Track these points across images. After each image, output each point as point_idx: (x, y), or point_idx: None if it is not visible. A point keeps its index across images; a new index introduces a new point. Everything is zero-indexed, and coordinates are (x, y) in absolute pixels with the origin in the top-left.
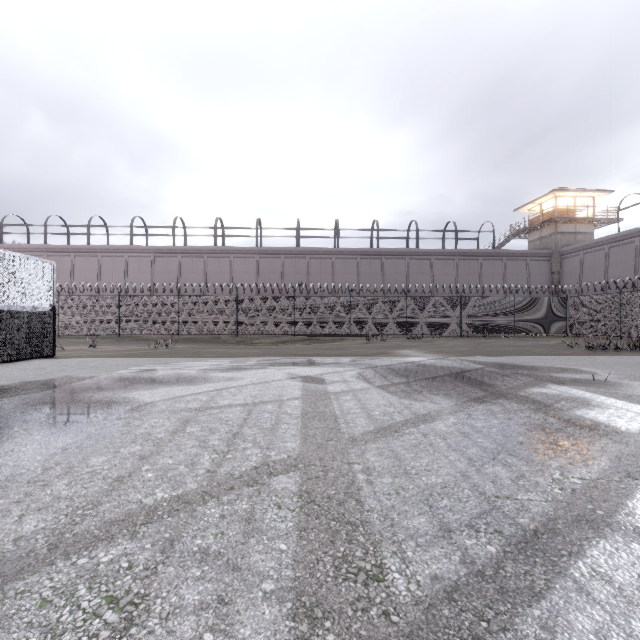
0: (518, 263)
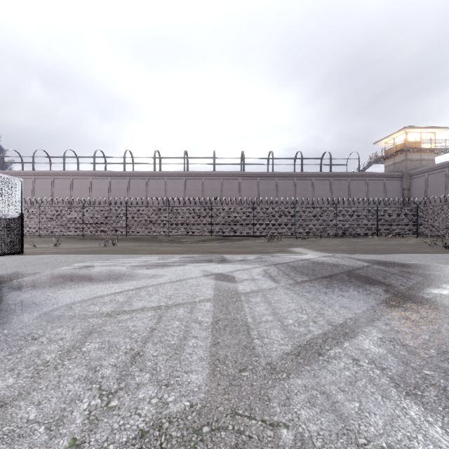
0: (377, 182)
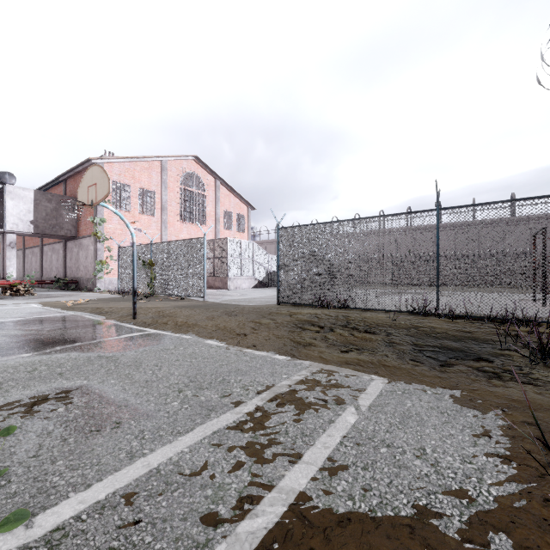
0: None
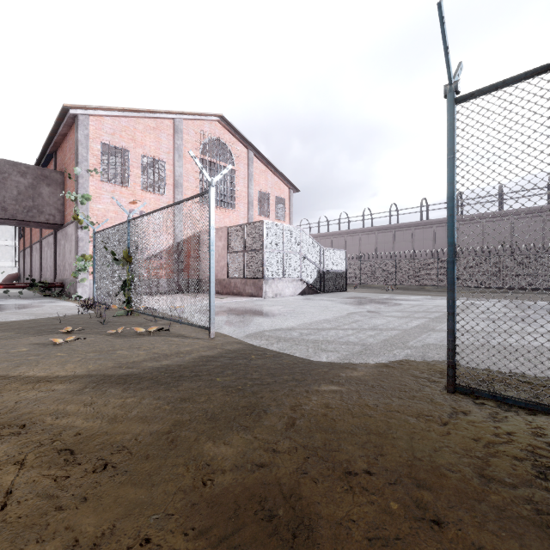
0: None
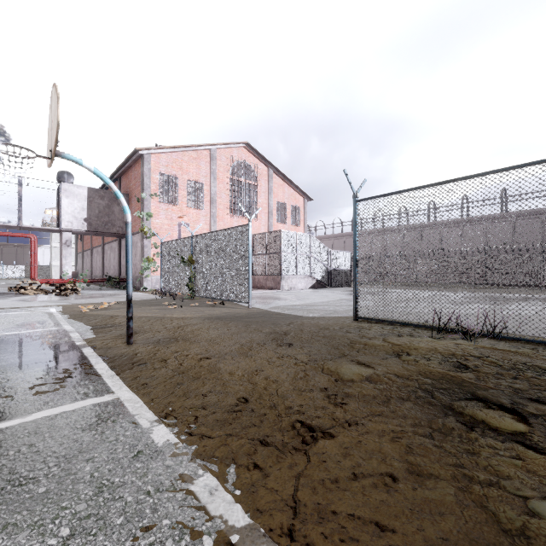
0: None
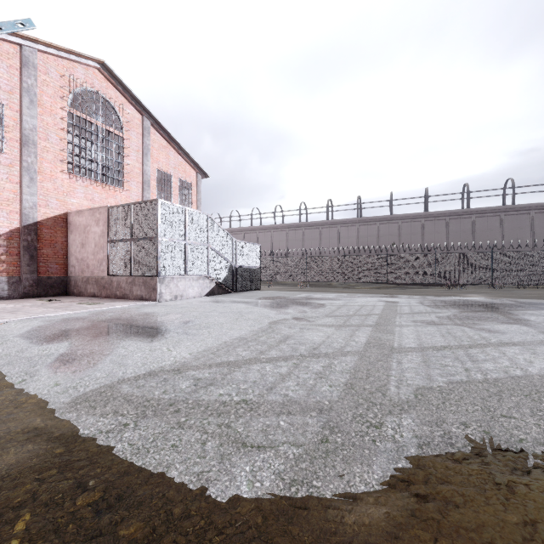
0: None
